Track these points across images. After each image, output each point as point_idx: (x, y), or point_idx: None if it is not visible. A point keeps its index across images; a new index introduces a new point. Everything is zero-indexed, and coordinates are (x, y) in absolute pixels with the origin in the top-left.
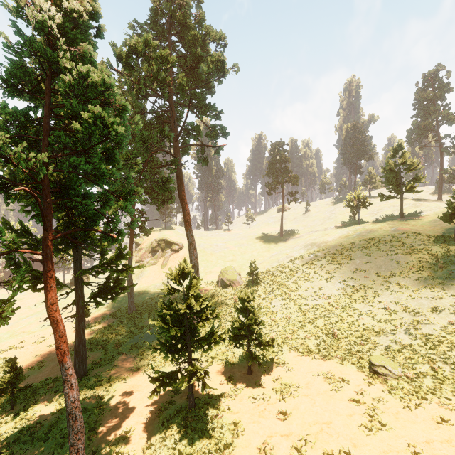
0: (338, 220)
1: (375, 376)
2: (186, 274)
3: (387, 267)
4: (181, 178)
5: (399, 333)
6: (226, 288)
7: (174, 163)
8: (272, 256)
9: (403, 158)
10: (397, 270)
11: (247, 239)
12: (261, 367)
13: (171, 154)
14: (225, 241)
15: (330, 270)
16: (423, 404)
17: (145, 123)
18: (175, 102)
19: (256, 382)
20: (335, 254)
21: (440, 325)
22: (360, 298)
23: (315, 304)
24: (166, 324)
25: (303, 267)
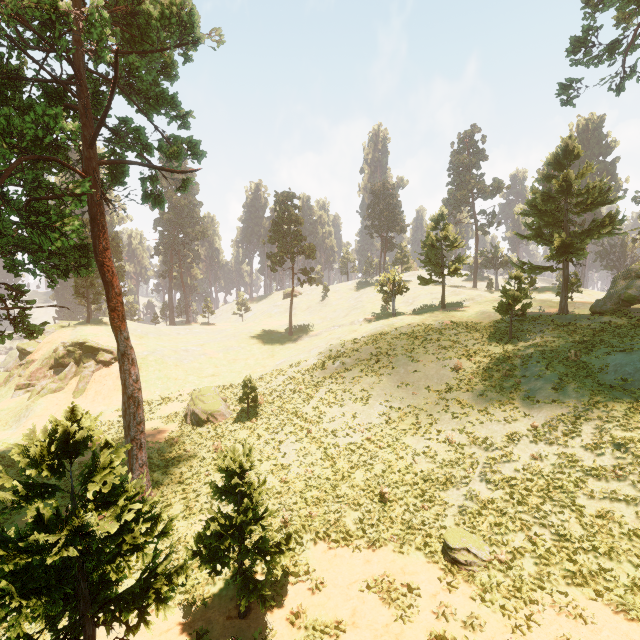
0: (367, 311)
1: (454, 569)
2: (77, 444)
3: (440, 377)
4: (102, 223)
5: (473, 482)
6: (201, 426)
7: (80, 186)
8: (278, 365)
9: (446, 232)
10: (454, 381)
11: (238, 339)
12: (266, 607)
13: (77, 171)
14: (201, 343)
15: (367, 385)
16: (536, 616)
17: (20, 105)
18: (88, 70)
19: (256, 635)
20: (370, 361)
21: (522, 462)
22: (411, 427)
23: (348, 443)
24: (4, 597)
25: (327, 382)
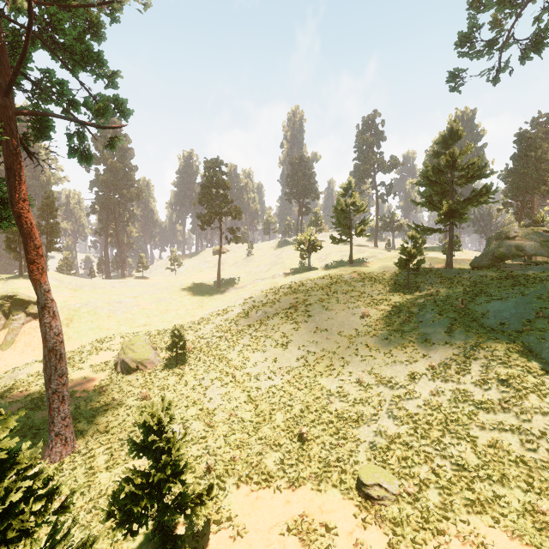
0: (287, 266)
1: (368, 504)
2: None
3: (350, 324)
4: (19, 174)
5: (382, 419)
6: (130, 374)
7: None
8: (207, 314)
9: (353, 198)
10: (362, 327)
11: (170, 291)
12: None
13: None
14: (134, 295)
15: (286, 332)
16: (443, 547)
17: None
18: (5, 17)
19: None
20: (289, 310)
21: (423, 398)
22: (325, 369)
23: (270, 386)
24: None
25: (251, 330)
